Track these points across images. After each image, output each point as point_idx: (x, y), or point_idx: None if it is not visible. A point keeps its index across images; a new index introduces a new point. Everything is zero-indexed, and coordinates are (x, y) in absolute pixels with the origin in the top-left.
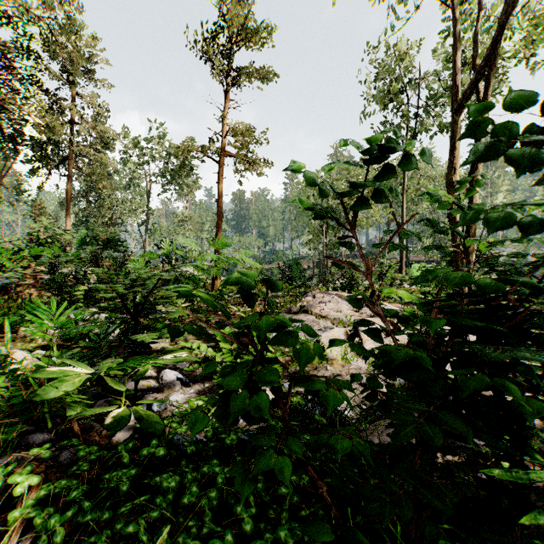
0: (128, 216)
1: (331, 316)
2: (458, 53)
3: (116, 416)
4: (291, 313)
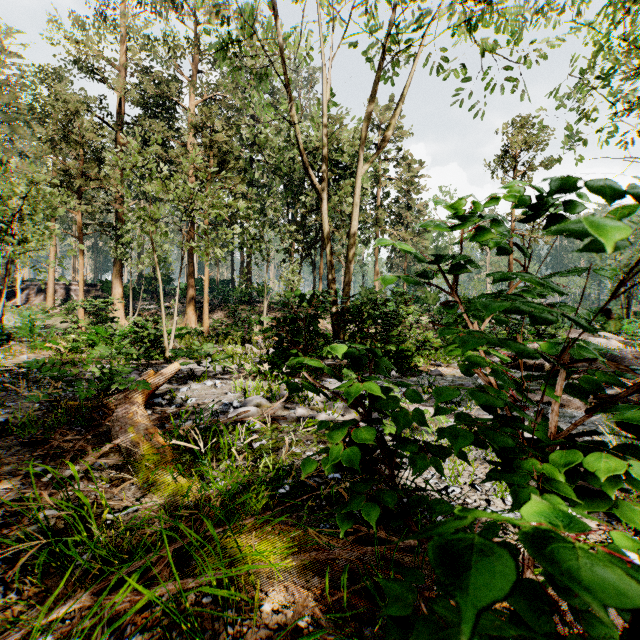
0: None
1: None
2: None
3: None
4: None
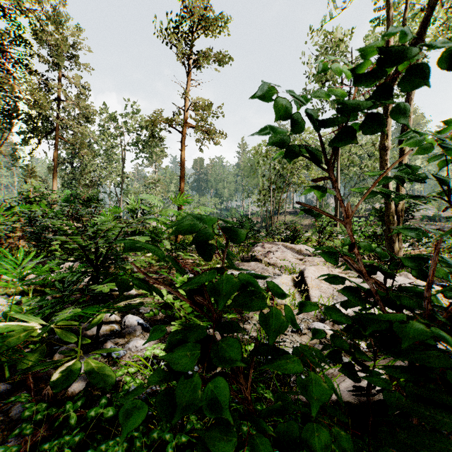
0: (106, 179)
1: (278, 264)
2: None
3: (66, 371)
4: (243, 261)
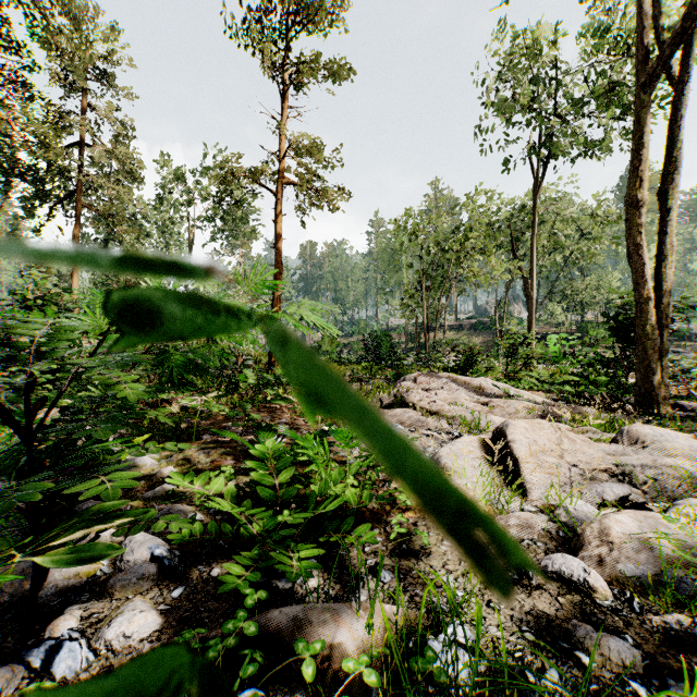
0: None
1: (445, 412)
2: None
3: None
4: (382, 406)
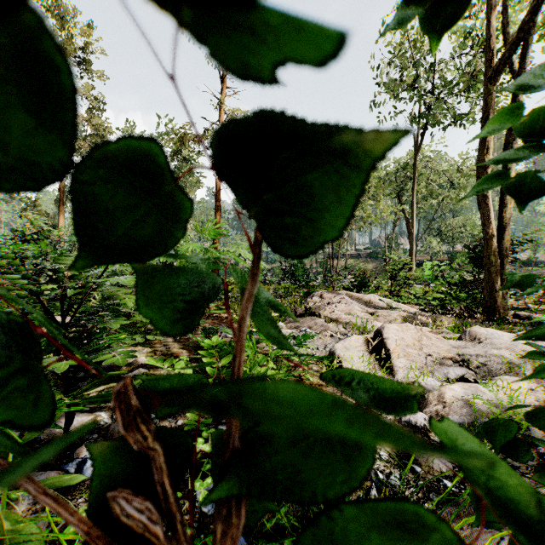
0: None
1: (342, 319)
2: (492, 11)
3: None
4: (295, 315)
